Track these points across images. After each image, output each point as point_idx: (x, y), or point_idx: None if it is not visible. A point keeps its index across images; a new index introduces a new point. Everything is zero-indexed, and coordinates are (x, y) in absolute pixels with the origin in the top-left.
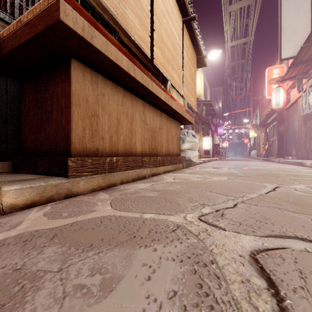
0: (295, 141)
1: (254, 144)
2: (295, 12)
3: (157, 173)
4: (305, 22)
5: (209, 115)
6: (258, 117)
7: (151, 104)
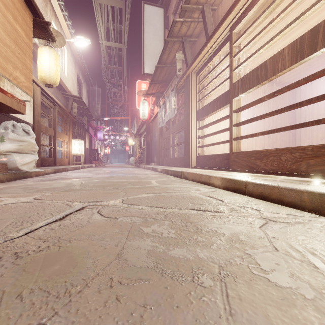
0: (156, 150)
1: (133, 151)
2: (153, 35)
3: None
4: (160, 48)
5: (85, 116)
6: (136, 127)
7: None
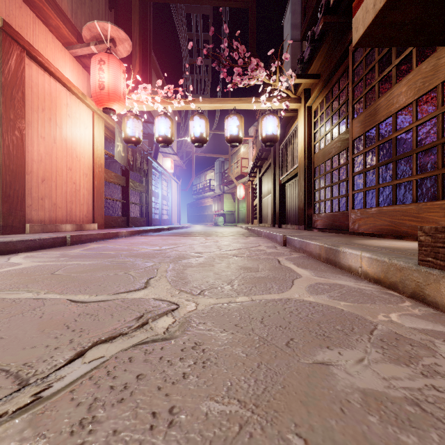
0: None
1: None
2: None
3: None
4: None
5: None
6: None
7: None
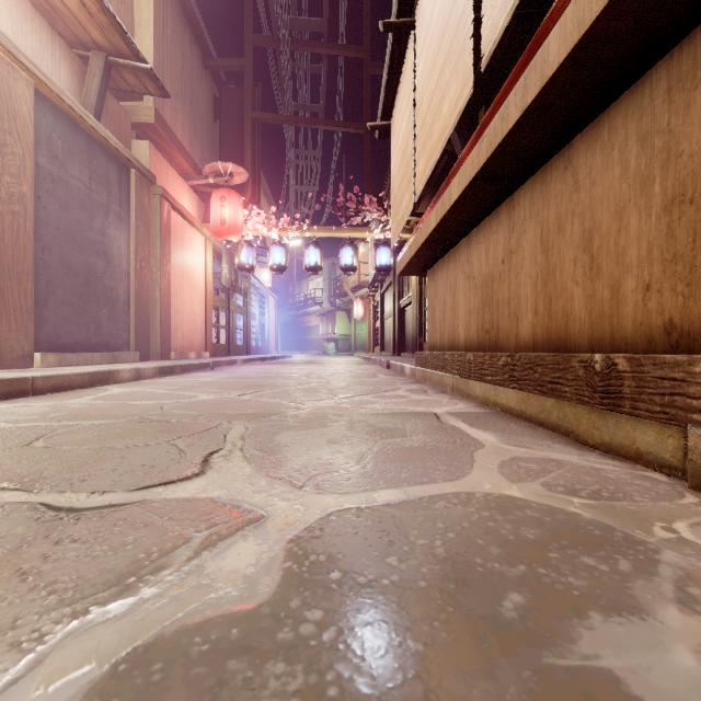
0: None
1: None
2: None
3: (466, 395)
4: None
5: None
6: None
7: (475, 224)
